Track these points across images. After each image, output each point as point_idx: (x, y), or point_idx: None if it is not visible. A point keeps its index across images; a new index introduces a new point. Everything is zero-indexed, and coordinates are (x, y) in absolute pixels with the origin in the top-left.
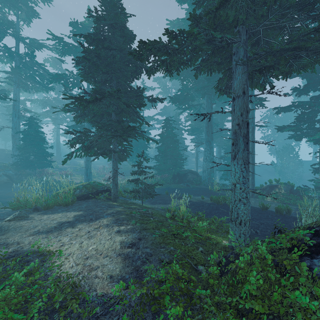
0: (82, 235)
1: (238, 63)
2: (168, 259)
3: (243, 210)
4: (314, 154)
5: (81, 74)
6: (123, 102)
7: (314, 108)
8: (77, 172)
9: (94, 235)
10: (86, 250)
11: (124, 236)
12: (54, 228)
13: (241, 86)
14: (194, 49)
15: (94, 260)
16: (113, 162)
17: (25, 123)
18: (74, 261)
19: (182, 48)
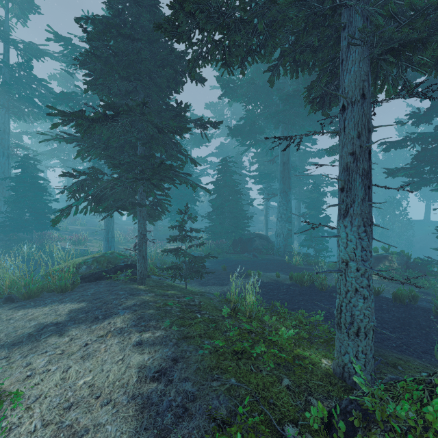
0: (73, 352)
1: (352, 43)
2: (226, 408)
3: (362, 310)
4: None
5: (86, 80)
6: (152, 123)
7: None
8: (96, 236)
9: (93, 353)
10: (72, 387)
11: (148, 354)
12: (27, 336)
13: (358, 84)
14: (272, 23)
15: (83, 412)
16: (139, 222)
17: (17, 165)
18: (42, 415)
19: (251, 18)
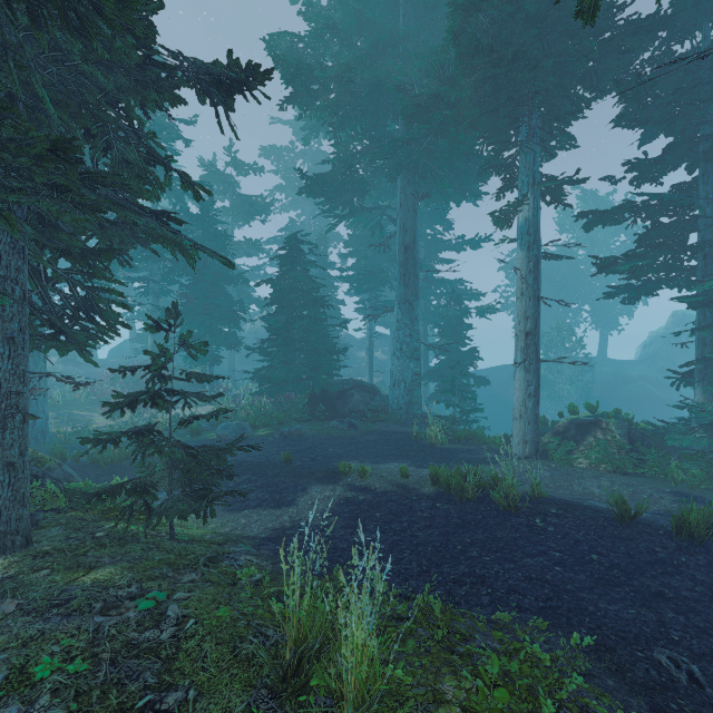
0: None
1: None
2: None
3: None
4: (691, 334)
5: None
6: None
7: (685, 215)
8: None
9: None
10: None
11: None
12: None
13: None
14: None
15: None
16: None
17: None
18: None
19: None
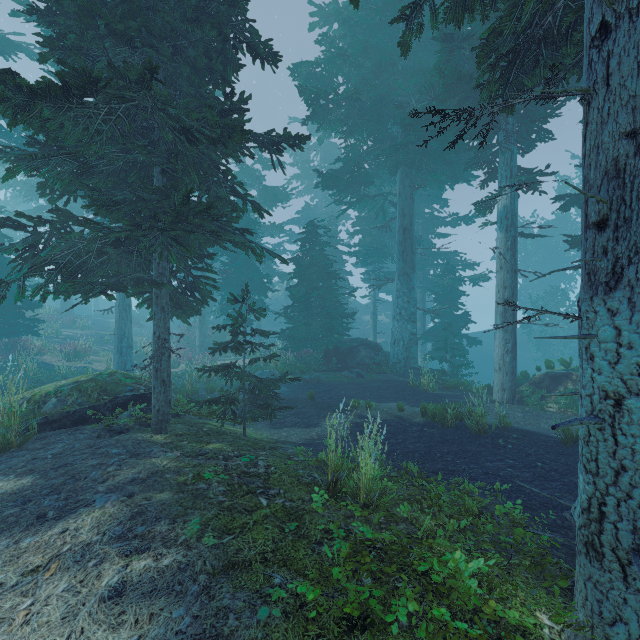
0: None
1: None
2: None
3: None
4: None
5: (42, 36)
6: (171, 115)
7: None
8: (107, 345)
9: None
10: None
11: (131, 631)
12: None
13: None
14: None
15: None
16: (154, 317)
17: None
18: None
19: None
